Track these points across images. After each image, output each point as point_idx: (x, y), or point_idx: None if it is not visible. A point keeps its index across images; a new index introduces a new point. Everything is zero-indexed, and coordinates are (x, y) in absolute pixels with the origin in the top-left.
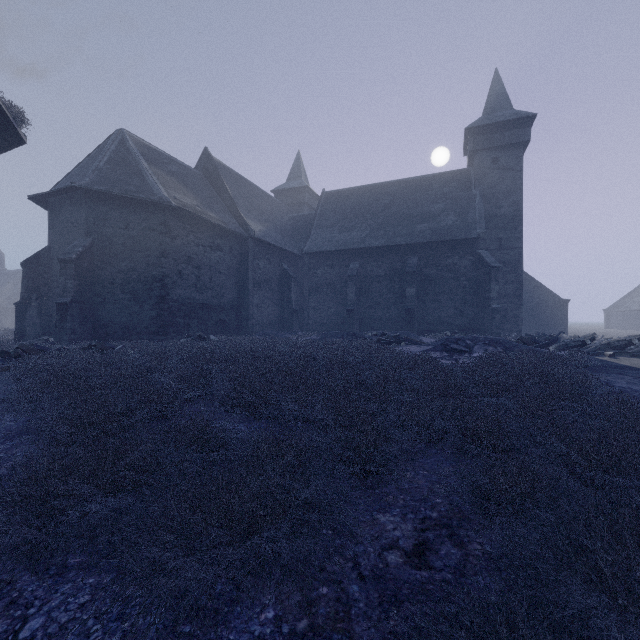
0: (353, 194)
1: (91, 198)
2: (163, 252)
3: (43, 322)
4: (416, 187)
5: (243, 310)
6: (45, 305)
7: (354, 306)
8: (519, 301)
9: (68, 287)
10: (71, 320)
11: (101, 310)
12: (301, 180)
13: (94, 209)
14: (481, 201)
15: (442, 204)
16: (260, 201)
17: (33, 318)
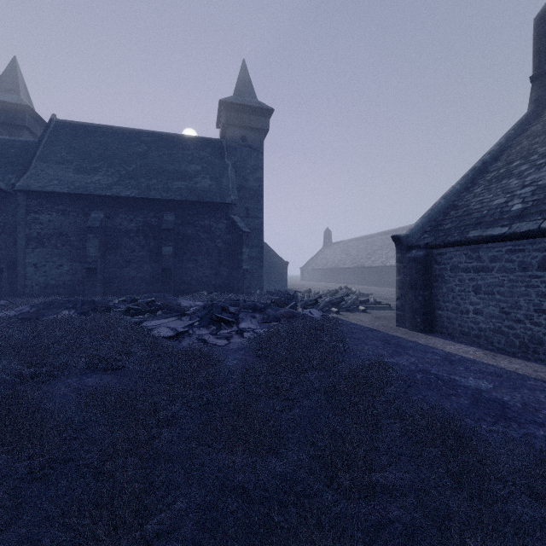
0: (97, 132)
1: None
2: None
3: None
4: (173, 143)
5: None
6: None
7: (97, 264)
8: (261, 263)
9: None
10: None
11: None
12: (18, 96)
13: None
14: (233, 171)
15: (199, 166)
16: None
17: None
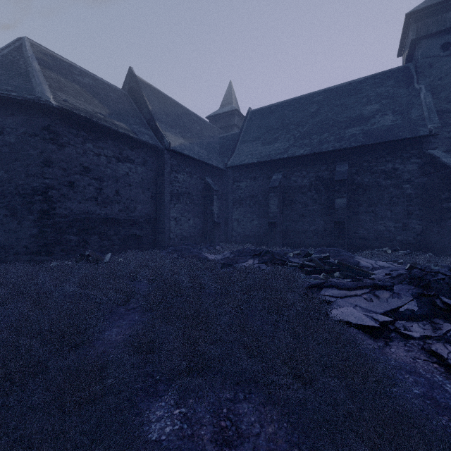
0: (277, 108)
1: None
2: (46, 160)
3: None
4: (344, 92)
5: (160, 223)
6: None
7: (276, 218)
8: None
9: None
10: None
11: None
12: (232, 105)
13: None
14: (428, 94)
15: (376, 105)
16: (188, 120)
17: None
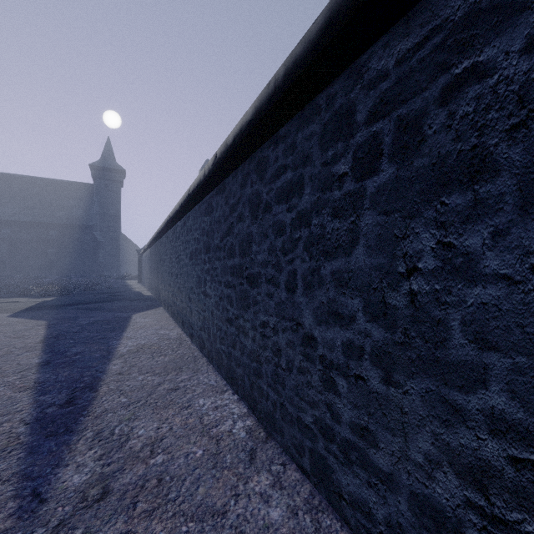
0: (5, 178)
1: None
2: None
3: None
4: (58, 187)
5: None
6: None
7: (6, 258)
8: (119, 258)
9: None
10: None
11: None
12: None
13: None
14: (98, 205)
15: (75, 202)
16: None
17: None
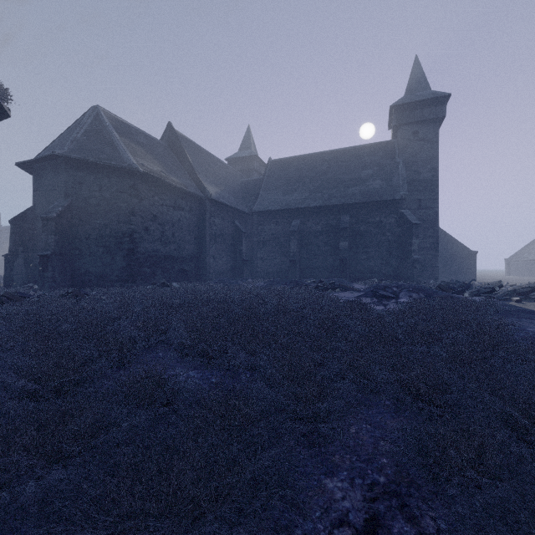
0: (295, 162)
1: (70, 165)
2: (132, 211)
3: (28, 271)
4: (348, 156)
5: (201, 260)
6: (30, 257)
7: (296, 257)
8: (436, 253)
9: (49, 241)
10: (52, 270)
11: (78, 261)
12: (251, 150)
13: (72, 174)
14: (404, 168)
15: (370, 170)
16: (216, 168)
17: (20, 268)
